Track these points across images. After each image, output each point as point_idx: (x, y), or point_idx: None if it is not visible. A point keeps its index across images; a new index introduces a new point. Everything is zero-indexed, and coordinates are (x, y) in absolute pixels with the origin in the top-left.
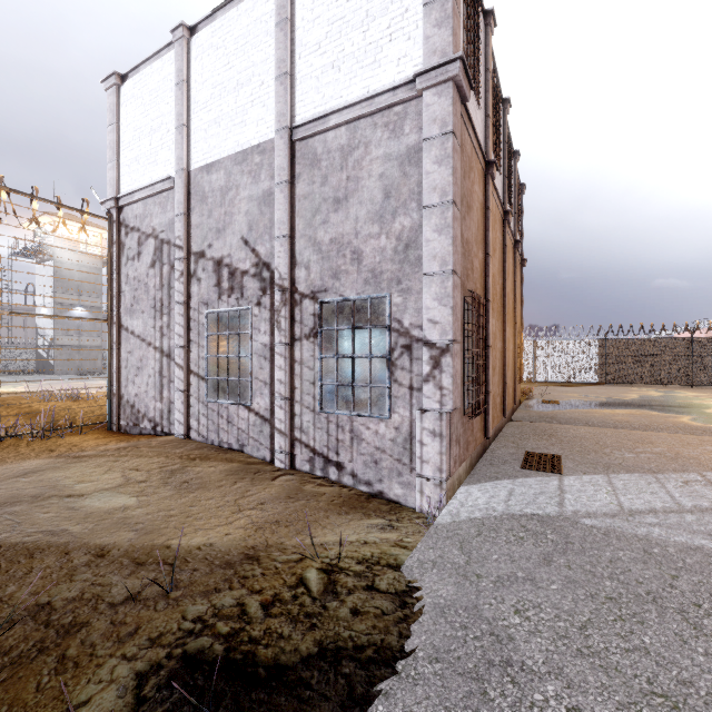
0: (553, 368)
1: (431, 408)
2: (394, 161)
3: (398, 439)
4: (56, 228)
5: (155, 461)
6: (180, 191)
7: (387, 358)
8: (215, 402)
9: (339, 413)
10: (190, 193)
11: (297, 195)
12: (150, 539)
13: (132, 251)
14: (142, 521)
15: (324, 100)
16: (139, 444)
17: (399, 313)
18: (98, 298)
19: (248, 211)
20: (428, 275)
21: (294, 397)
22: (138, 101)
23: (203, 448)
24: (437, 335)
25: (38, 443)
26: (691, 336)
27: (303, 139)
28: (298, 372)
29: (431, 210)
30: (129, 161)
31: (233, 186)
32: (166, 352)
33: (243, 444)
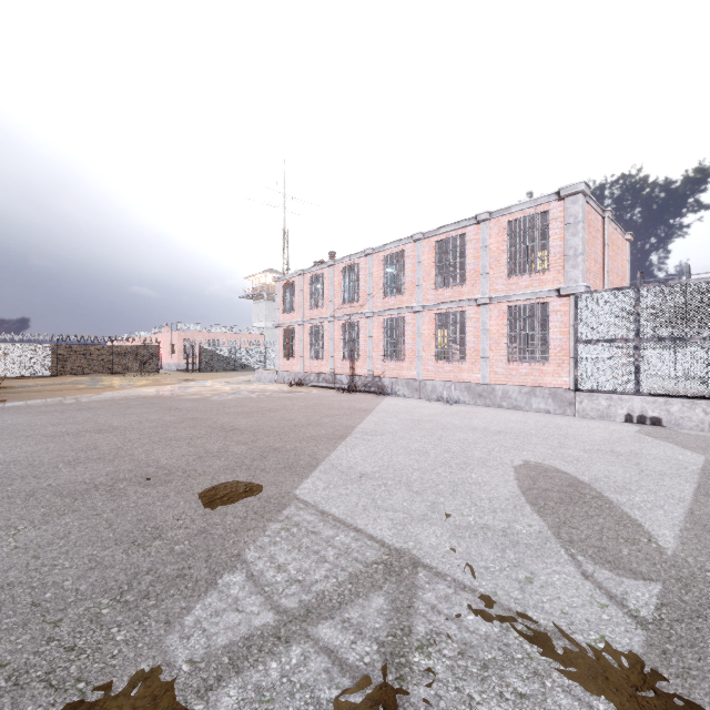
0: (12, 366)
1: None
2: None
3: None
4: None
5: None
6: None
7: None
8: None
9: None
10: None
11: None
12: None
13: None
14: None
15: None
16: None
17: None
18: None
19: None
20: None
21: None
22: None
23: None
24: None
25: None
26: (112, 344)
27: None
28: None
29: None
30: None
31: None
32: None
33: None
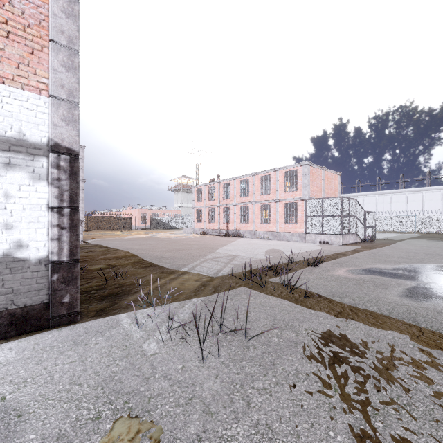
0: None
1: (81, 230)
2: None
3: None
4: None
5: None
6: None
7: None
8: None
9: None
10: None
11: None
12: None
13: None
14: None
15: None
16: None
17: None
18: None
19: None
20: (80, 210)
21: None
22: None
23: None
24: (82, 219)
25: None
26: (111, 216)
27: None
28: None
29: (81, 200)
30: None
31: None
32: None
33: None
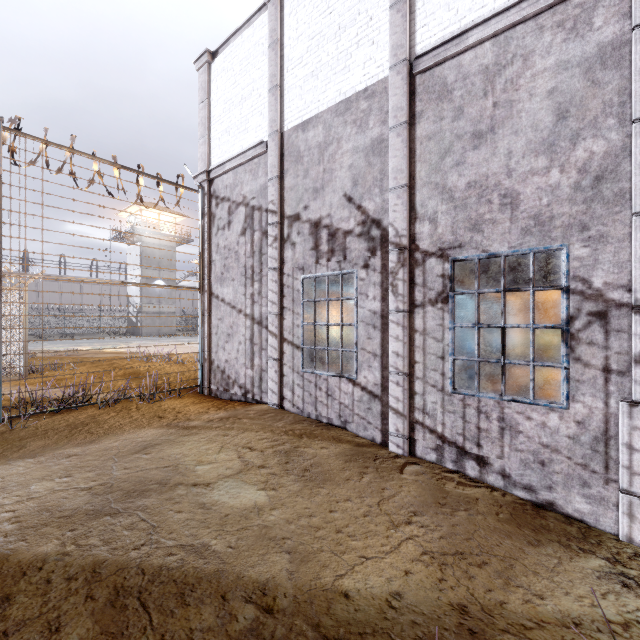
0: None
1: None
2: (574, 69)
3: (582, 438)
4: (157, 203)
5: (262, 437)
6: (273, 154)
7: (563, 329)
8: (312, 372)
9: (482, 396)
10: (283, 155)
11: (418, 137)
12: (313, 574)
13: (223, 221)
14: (288, 535)
15: (457, 17)
16: (238, 414)
17: (585, 269)
18: (173, 272)
19: (352, 165)
20: None
21: (413, 373)
22: (228, 74)
23: (302, 422)
24: None
25: (145, 406)
26: None
27: (426, 70)
28: (420, 343)
29: None
30: (219, 134)
31: (333, 140)
32: (257, 319)
33: (345, 420)
